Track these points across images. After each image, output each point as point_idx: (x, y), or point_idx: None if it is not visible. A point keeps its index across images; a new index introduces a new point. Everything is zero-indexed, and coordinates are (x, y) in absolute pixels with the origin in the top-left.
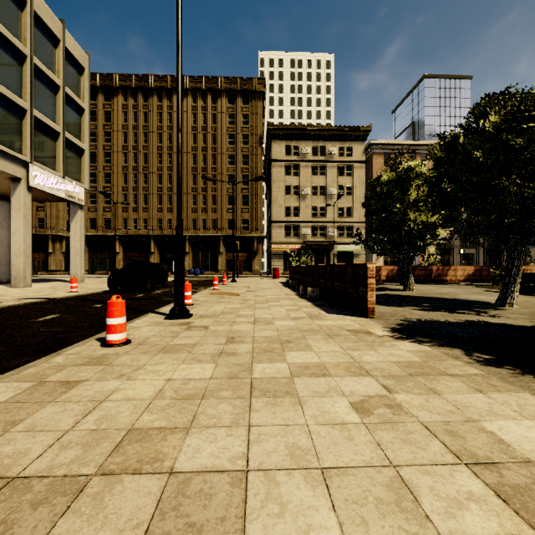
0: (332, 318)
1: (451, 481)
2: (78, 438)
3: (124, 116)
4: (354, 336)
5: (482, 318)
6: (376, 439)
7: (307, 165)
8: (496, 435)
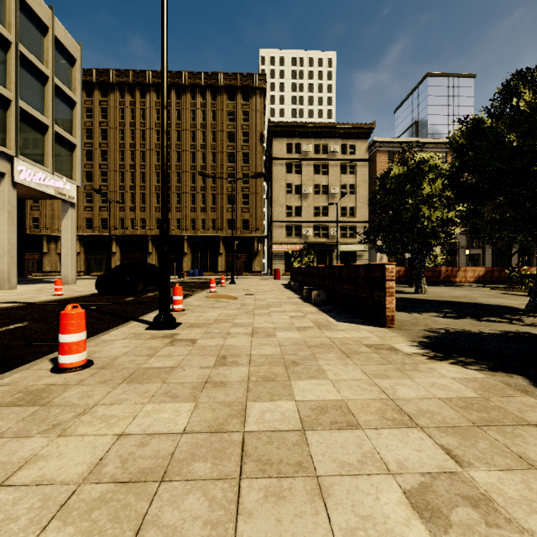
0: (344, 329)
1: None
2: None
3: (121, 113)
4: (376, 354)
5: (521, 328)
6: None
7: (309, 164)
8: None
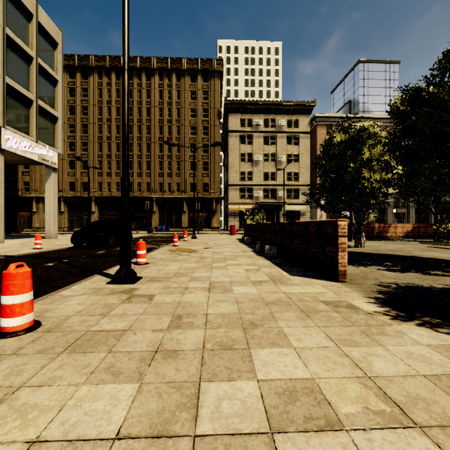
0: (298, 283)
1: None
2: None
3: (100, 92)
4: (336, 313)
5: None
6: None
7: (259, 136)
8: None
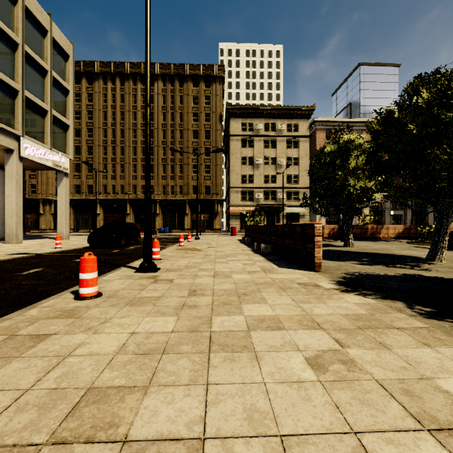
0: (283, 272)
1: (417, 452)
2: (35, 399)
3: (104, 97)
4: (304, 289)
5: (417, 272)
6: (334, 399)
7: (260, 139)
8: (452, 395)
